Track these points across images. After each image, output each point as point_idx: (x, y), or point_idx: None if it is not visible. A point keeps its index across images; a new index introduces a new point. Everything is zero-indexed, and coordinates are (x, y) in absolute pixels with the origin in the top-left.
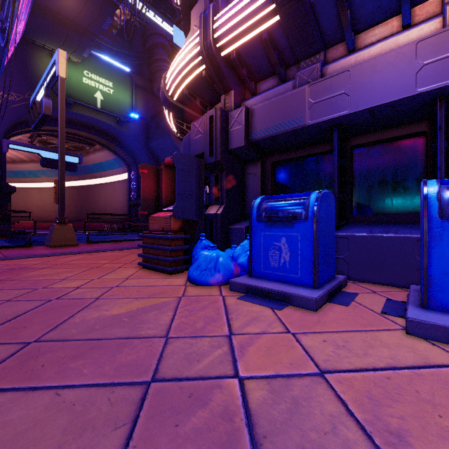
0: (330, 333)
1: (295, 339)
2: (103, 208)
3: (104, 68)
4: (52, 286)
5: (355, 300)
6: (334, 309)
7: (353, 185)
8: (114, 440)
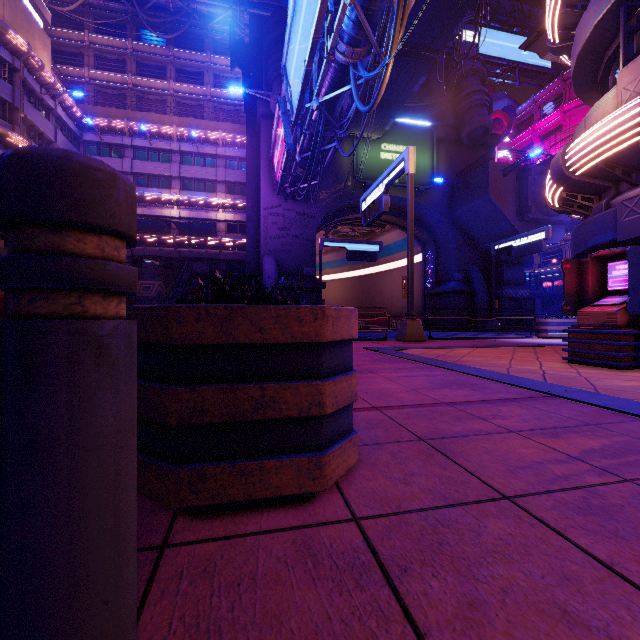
0: None
1: None
2: (389, 300)
3: (401, 133)
4: (515, 367)
5: None
6: None
7: None
8: None
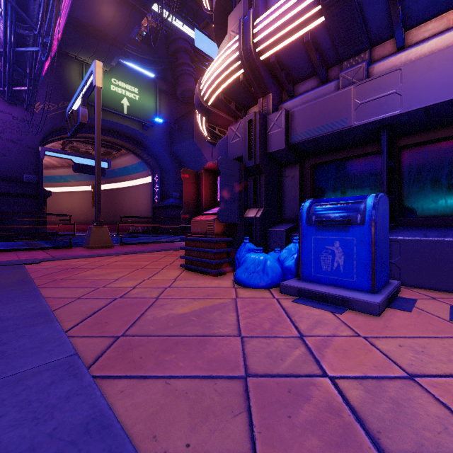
0: (403, 338)
1: (368, 342)
2: (128, 211)
3: (130, 75)
4: (111, 286)
5: (416, 306)
6: (397, 314)
7: (401, 187)
8: (238, 426)
